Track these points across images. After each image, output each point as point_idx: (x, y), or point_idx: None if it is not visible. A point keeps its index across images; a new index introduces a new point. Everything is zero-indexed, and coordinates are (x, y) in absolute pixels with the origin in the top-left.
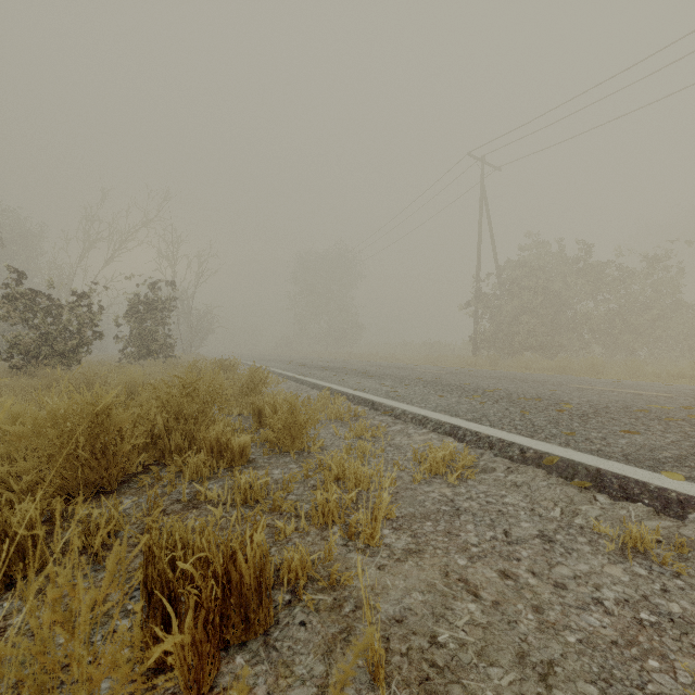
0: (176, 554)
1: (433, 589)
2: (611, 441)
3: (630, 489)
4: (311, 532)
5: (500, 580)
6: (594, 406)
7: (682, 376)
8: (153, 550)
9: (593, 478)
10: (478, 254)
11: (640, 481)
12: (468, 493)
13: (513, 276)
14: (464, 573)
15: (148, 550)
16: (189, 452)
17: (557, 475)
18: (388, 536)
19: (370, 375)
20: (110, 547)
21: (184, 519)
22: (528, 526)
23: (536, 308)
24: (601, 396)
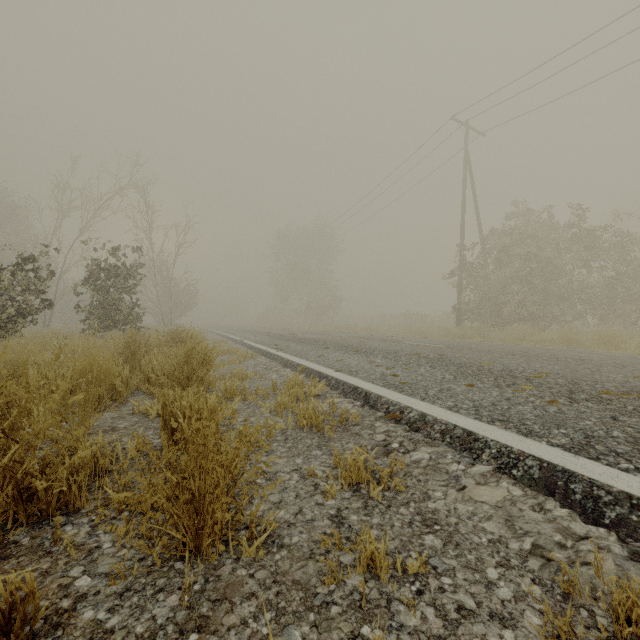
0: None
1: None
2: None
3: None
4: None
5: None
6: None
7: None
8: None
9: None
10: (462, 222)
11: None
12: None
13: (497, 245)
14: None
15: None
16: None
17: None
18: None
19: (355, 349)
20: None
21: None
22: None
23: (526, 277)
24: None
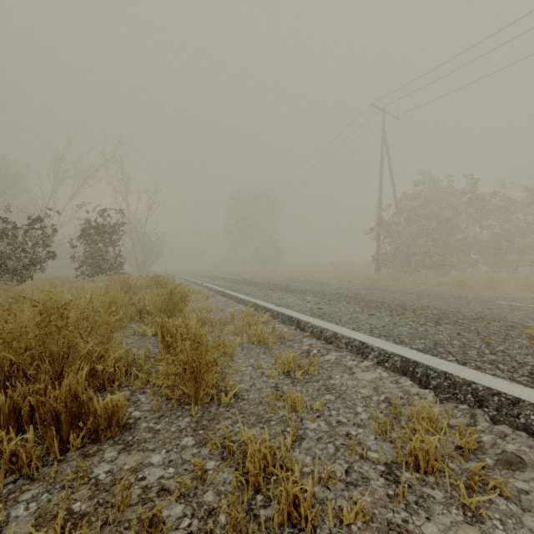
0: None
1: None
2: None
3: None
4: None
5: None
6: None
7: None
8: None
9: None
10: (380, 188)
11: None
12: None
13: (409, 206)
14: None
15: None
16: (1, 433)
17: None
18: None
19: (292, 290)
20: None
21: None
22: None
23: (431, 233)
24: None
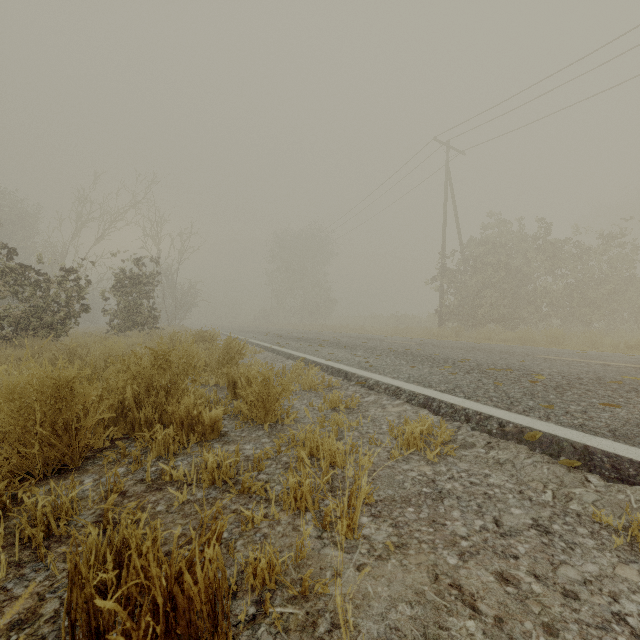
0: (107, 575)
1: (423, 598)
2: (593, 415)
3: (624, 469)
4: (281, 520)
5: (498, 586)
6: (566, 377)
7: (639, 346)
8: (80, 568)
9: (581, 456)
10: (443, 232)
11: (634, 461)
12: (449, 472)
13: (476, 253)
14: (456, 577)
15: (73, 567)
16: (157, 427)
17: (541, 451)
18: (366, 526)
19: (343, 345)
20: (58, 539)
21: (145, 503)
22: (519, 512)
23: (498, 283)
24: (570, 367)
